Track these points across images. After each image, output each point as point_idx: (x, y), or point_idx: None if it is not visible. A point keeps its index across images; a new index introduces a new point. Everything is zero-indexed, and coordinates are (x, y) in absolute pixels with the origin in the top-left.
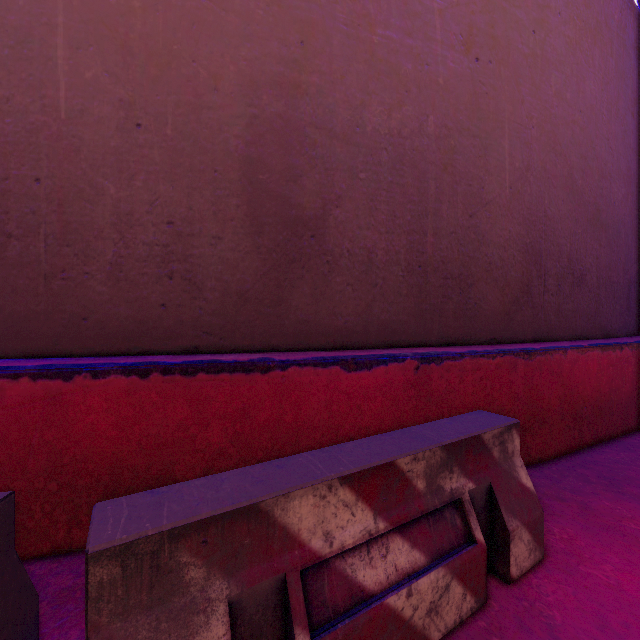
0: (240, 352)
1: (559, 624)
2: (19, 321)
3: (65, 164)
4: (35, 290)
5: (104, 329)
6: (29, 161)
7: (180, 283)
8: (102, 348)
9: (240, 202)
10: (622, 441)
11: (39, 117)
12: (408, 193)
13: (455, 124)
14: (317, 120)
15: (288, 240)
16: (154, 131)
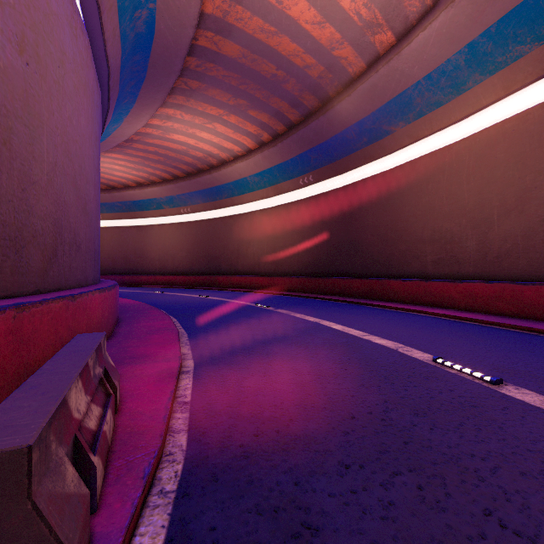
0: None
1: (143, 410)
2: None
3: None
4: None
5: None
6: None
7: None
8: None
9: None
10: (108, 344)
11: None
12: None
13: (13, 108)
14: None
15: None
16: None
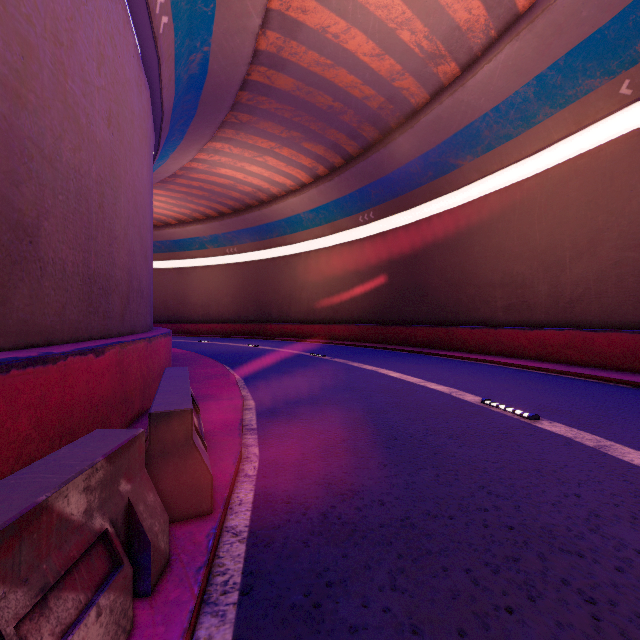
0: None
1: (220, 430)
2: None
3: None
4: None
5: None
6: None
7: None
8: None
9: None
10: None
11: None
12: (84, 220)
13: (104, 176)
14: (34, 137)
15: (12, 242)
16: None
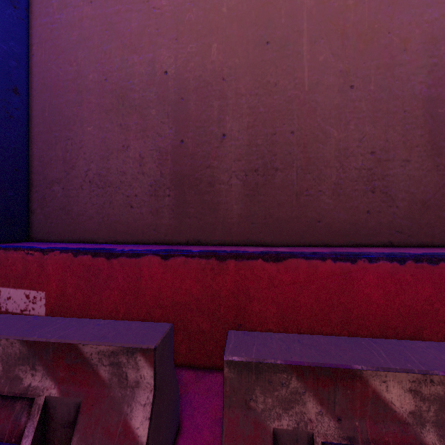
0: (423, 247)
1: None
2: (281, 223)
3: (307, 120)
4: (291, 203)
5: (330, 228)
6: (287, 121)
7: (379, 195)
8: (329, 241)
9: (423, 132)
10: None
11: (293, 92)
12: None
13: None
14: None
15: None
16: (362, 89)
